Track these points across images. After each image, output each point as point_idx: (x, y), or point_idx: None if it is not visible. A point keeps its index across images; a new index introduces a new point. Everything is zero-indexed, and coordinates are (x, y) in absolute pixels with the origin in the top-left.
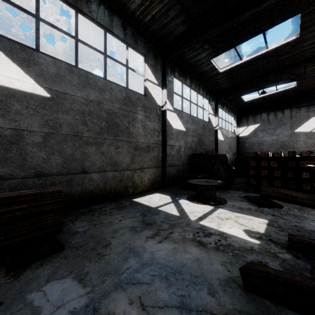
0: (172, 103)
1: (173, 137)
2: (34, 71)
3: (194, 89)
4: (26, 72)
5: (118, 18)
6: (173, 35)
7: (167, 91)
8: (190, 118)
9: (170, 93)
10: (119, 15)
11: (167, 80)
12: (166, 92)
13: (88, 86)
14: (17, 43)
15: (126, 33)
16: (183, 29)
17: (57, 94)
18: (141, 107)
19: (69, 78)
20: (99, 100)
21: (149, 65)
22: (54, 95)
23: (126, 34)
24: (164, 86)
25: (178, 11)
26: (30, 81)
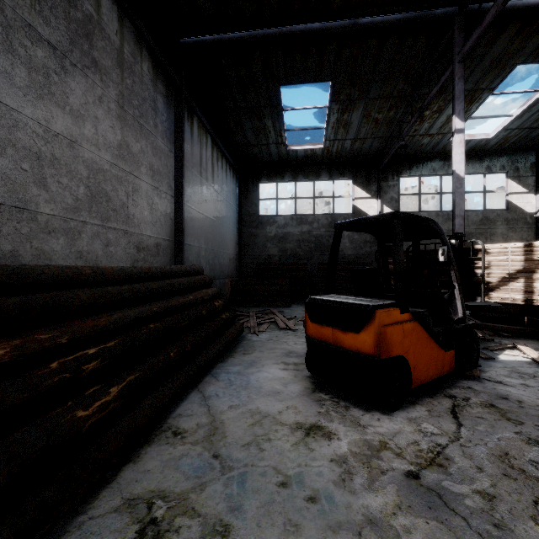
0: None
1: None
2: None
3: None
4: None
5: (474, 159)
6: None
7: None
8: None
9: None
10: (476, 155)
11: None
12: None
13: (449, 221)
14: (411, 212)
15: (483, 165)
16: None
17: None
18: (501, 221)
19: (436, 220)
20: None
21: (513, 178)
22: None
23: (483, 166)
24: (538, 191)
25: None
26: None
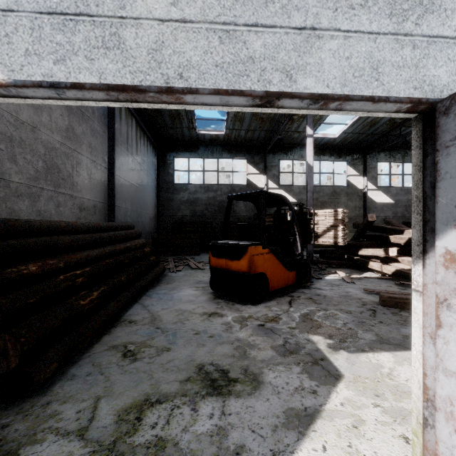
0: (375, 183)
1: (376, 209)
2: (292, 193)
3: (409, 161)
4: (290, 195)
5: (328, 150)
6: (368, 142)
7: (369, 176)
8: (402, 190)
9: (373, 176)
10: (328, 148)
11: (369, 168)
12: (366, 179)
13: None
14: (287, 185)
15: (333, 155)
16: (375, 138)
17: (299, 200)
18: (344, 194)
19: (303, 191)
20: (317, 197)
21: (350, 165)
22: (298, 200)
23: (333, 156)
24: (365, 175)
25: (365, 135)
26: (290, 198)
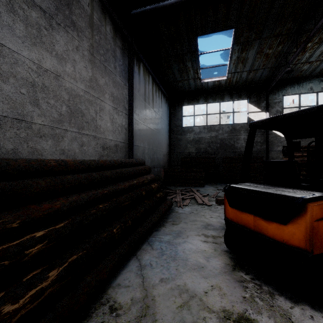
0: None
1: None
2: None
3: None
4: None
5: None
6: None
7: None
8: None
9: None
10: None
11: None
12: None
13: None
14: None
15: None
16: None
17: None
18: None
19: None
20: None
21: None
22: None
23: None
24: None
25: None
26: None
